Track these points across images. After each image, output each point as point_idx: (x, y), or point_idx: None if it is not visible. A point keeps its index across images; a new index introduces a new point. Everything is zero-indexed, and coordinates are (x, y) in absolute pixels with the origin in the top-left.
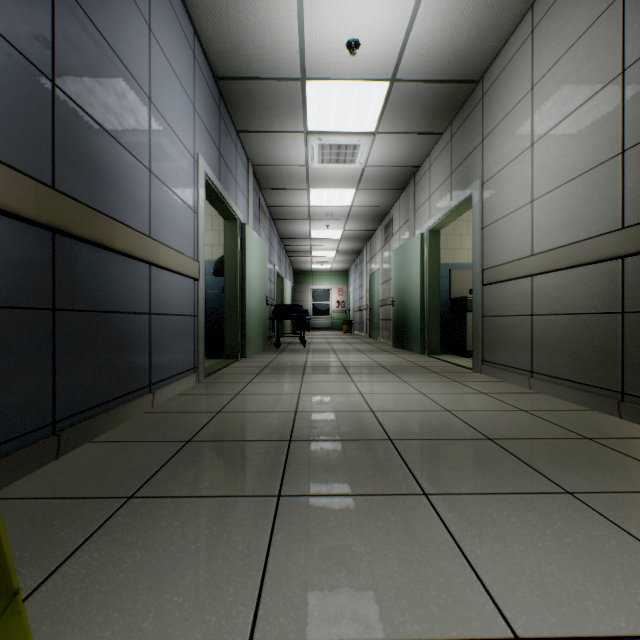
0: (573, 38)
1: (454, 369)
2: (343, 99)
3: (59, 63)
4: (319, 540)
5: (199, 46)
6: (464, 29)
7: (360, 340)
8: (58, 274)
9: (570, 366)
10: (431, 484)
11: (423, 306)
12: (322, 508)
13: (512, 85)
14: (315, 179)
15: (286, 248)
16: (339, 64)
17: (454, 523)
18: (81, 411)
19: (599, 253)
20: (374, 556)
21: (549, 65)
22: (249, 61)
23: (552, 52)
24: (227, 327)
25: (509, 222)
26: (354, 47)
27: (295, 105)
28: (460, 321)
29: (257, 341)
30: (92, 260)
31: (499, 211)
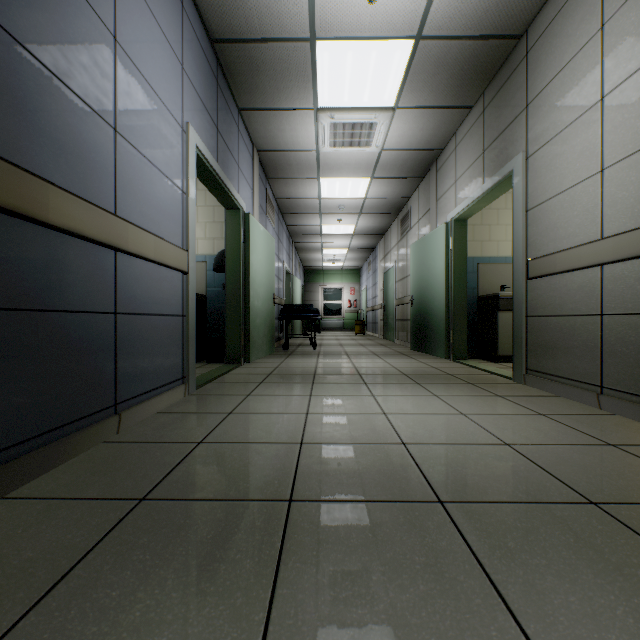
0: None
1: (490, 378)
2: (359, 65)
3: None
4: None
5: None
6: None
7: (374, 342)
8: None
9: None
10: (543, 627)
11: (447, 305)
12: None
13: (571, 30)
14: (326, 166)
15: (296, 245)
16: (355, 17)
17: None
18: None
19: None
20: None
21: None
22: (249, 16)
23: None
24: (228, 328)
25: (566, 200)
26: None
27: (303, 74)
28: (490, 322)
29: (263, 343)
30: (10, 236)
31: (551, 188)
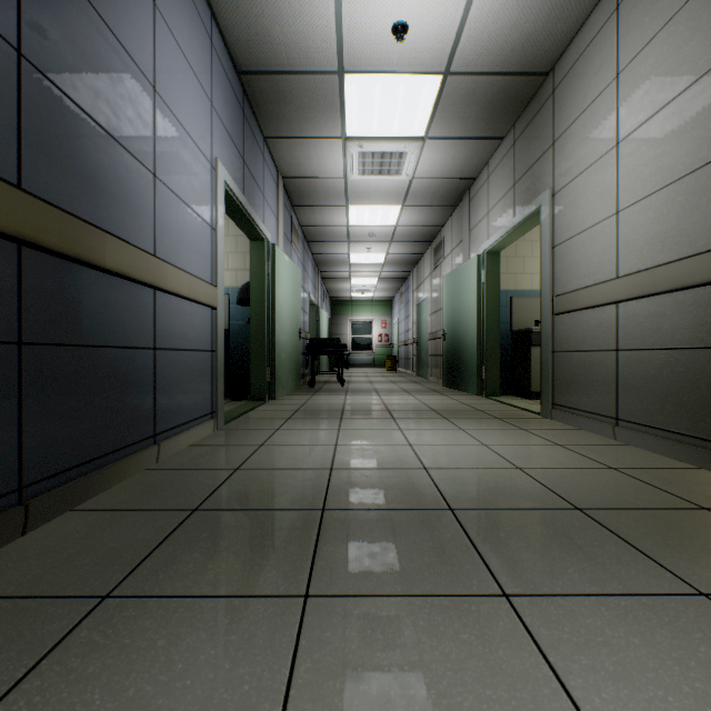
0: (672, 9)
1: (519, 414)
2: (388, 97)
3: (28, 28)
4: (361, 676)
5: (218, 33)
6: (533, 7)
7: (406, 378)
8: (26, 298)
9: (668, 413)
10: (511, 578)
11: (480, 340)
12: (365, 618)
13: (591, 74)
14: (355, 194)
15: (322, 274)
16: (383, 53)
17: (553, 646)
18: (60, 472)
19: (709, 273)
20: (442, 707)
21: (640, 46)
22: (277, 51)
23: (644, 29)
24: (253, 364)
25: (587, 239)
26: (401, 32)
27: (331, 105)
28: (523, 357)
29: (288, 380)
30: (75, 281)
31: (574, 226)
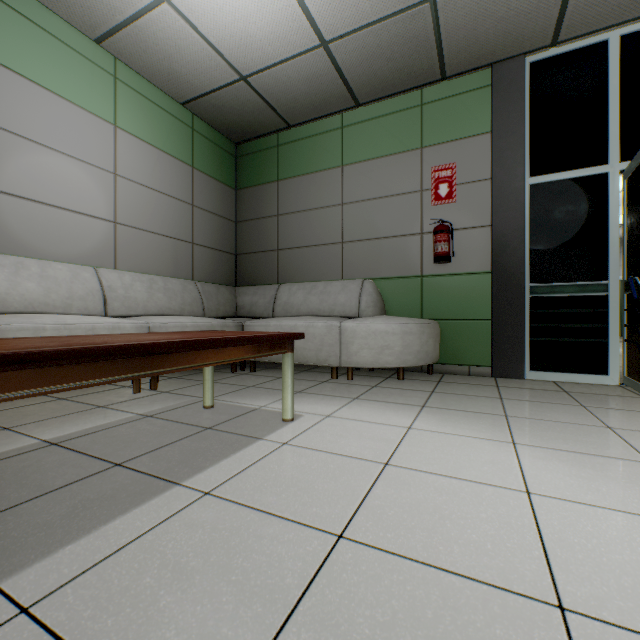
0: None
1: None
2: None
3: None
4: None
5: None
6: None
7: None
8: None
9: None
10: None
11: None
12: None
13: None
14: None
15: None
16: None
17: None
18: None
19: None
20: None
21: None
22: None
23: None
24: None
25: None
26: None
27: None
28: None
29: None
30: None
31: None
